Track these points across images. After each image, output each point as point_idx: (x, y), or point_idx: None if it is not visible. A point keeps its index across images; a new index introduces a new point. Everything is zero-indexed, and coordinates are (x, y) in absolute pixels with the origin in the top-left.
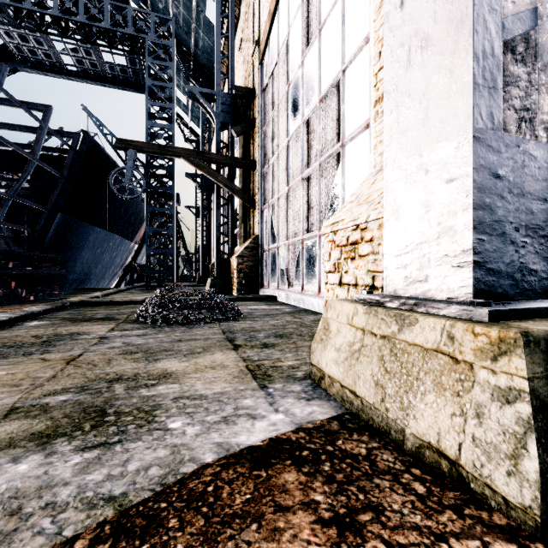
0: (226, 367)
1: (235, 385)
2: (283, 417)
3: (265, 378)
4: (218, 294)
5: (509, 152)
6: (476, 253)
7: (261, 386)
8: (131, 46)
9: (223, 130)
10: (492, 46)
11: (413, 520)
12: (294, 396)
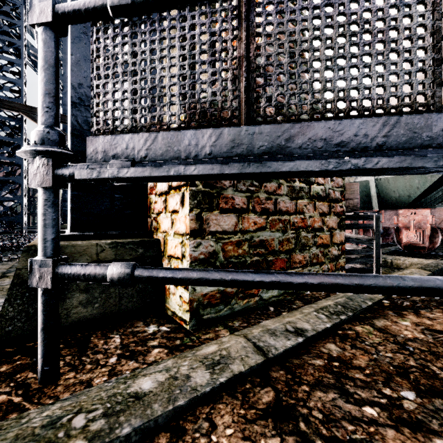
0: None
1: None
2: None
3: None
4: None
5: None
6: (73, 203)
7: None
8: None
9: None
10: (89, 81)
11: None
12: None
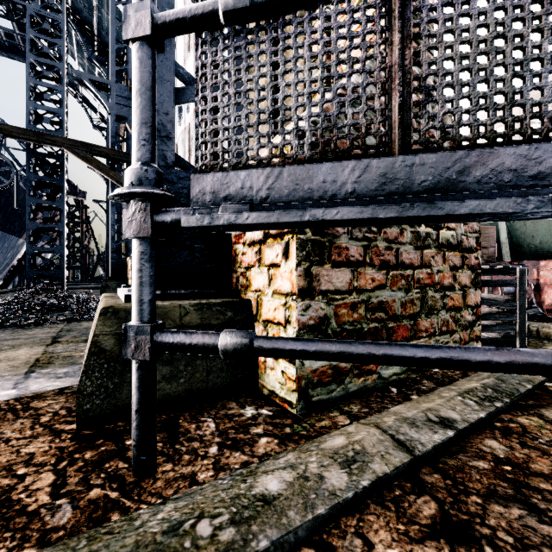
0: (14, 360)
1: (1, 373)
2: (14, 392)
3: (43, 366)
4: (99, 296)
5: (183, 184)
6: None
7: (28, 372)
8: (8, 12)
9: (118, 123)
10: (165, 107)
11: (6, 435)
12: (51, 376)
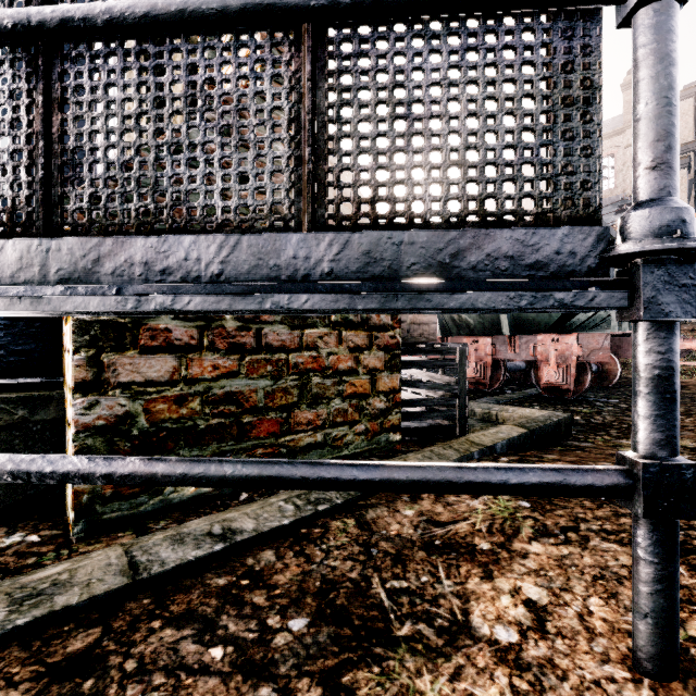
0: None
1: None
2: None
3: None
4: None
5: None
6: None
7: None
8: None
9: None
10: None
11: None
12: None
